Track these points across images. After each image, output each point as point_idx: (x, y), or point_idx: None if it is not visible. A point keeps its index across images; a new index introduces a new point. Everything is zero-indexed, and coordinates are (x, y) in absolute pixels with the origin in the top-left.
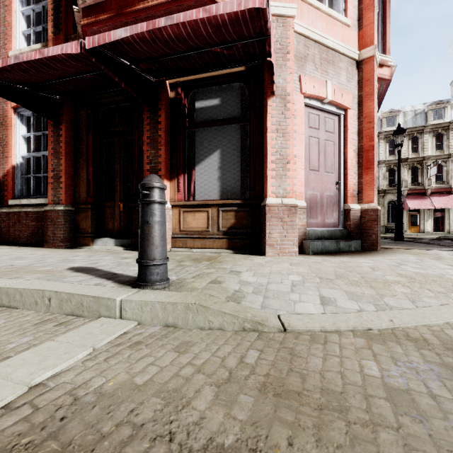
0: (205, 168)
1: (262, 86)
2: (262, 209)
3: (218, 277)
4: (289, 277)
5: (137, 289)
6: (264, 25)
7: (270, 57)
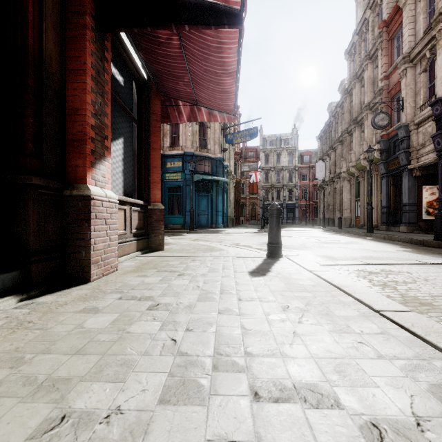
0: (114, 153)
1: (148, 103)
2: (151, 212)
3: (246, 253)
4: (230, 249)
5: (284, 256)
6: (210, 107)
7: (161, 92)
